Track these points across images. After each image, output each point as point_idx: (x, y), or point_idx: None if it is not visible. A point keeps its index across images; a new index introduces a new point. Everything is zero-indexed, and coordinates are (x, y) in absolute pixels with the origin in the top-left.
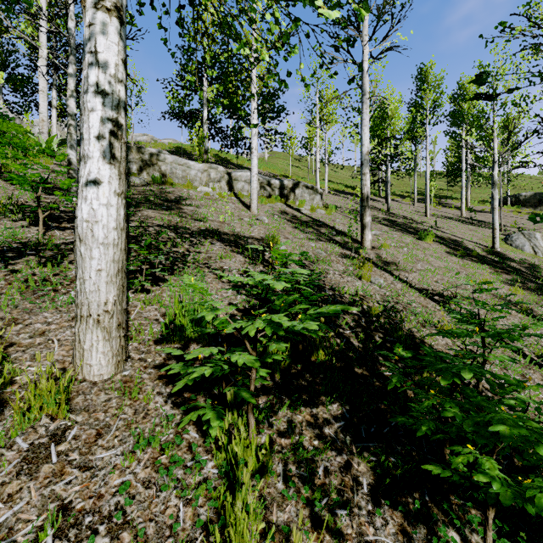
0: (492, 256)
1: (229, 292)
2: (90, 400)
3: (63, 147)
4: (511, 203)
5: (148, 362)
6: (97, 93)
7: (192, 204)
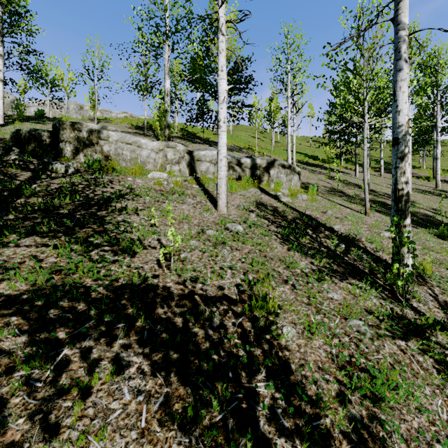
0: None
1: None
2: None
3: (9, 124)
4: None
5: None
6: None
7: (126, 207)
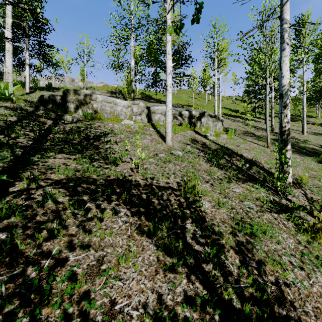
0: None
1: None
2: None
3: (33, 92)
4: None
5: None
6: None
7: (110, 140)
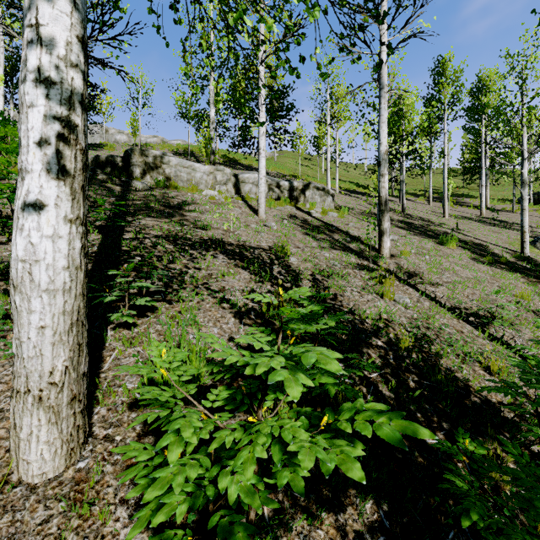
0: (522, 263)
1: (230, 322)
2: (19, 521)
3: None
4: (533, 201)
5: (115, 442)
6: (39, 82)
7: (195, 209)
